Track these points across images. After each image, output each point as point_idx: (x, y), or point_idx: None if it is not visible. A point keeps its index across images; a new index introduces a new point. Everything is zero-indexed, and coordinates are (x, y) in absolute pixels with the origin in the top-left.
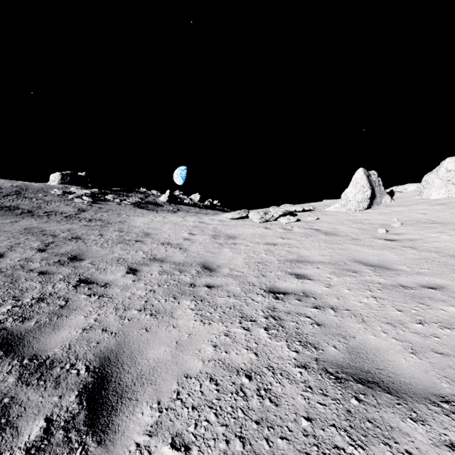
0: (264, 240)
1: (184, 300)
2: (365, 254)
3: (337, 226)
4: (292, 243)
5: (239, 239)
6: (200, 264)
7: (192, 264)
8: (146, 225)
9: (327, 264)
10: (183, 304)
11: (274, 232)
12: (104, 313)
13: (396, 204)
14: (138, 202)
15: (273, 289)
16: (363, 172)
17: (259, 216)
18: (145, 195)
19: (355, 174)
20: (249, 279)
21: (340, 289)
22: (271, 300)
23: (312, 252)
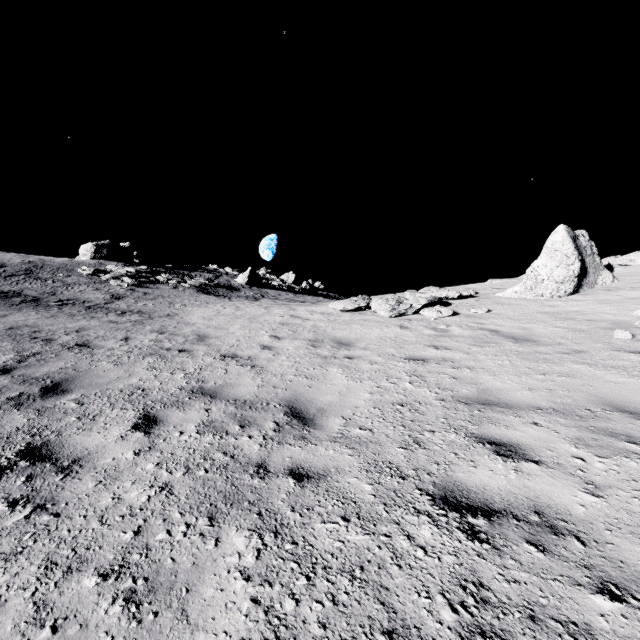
0: (403, 351)
1: (233, 528)
2: (624, 389)
3: (528, 324)
4: (457, 358)
5: (357, 347)
6: (284, 403)
7: (268, 405)
8: (205, 321)
9: (551, 412)
10: (226, 548)
11: (418, 334)
12: (2, 589)
13: (624, 285)
14: (204, 285)
15: (453, 494)
16: (566, 231)
17: (388, 306)
18: (215, 275)
19: (551, 235)
20: (389, 454)
21: (633, 505)
22: (461, 542)
23: (504, 379)
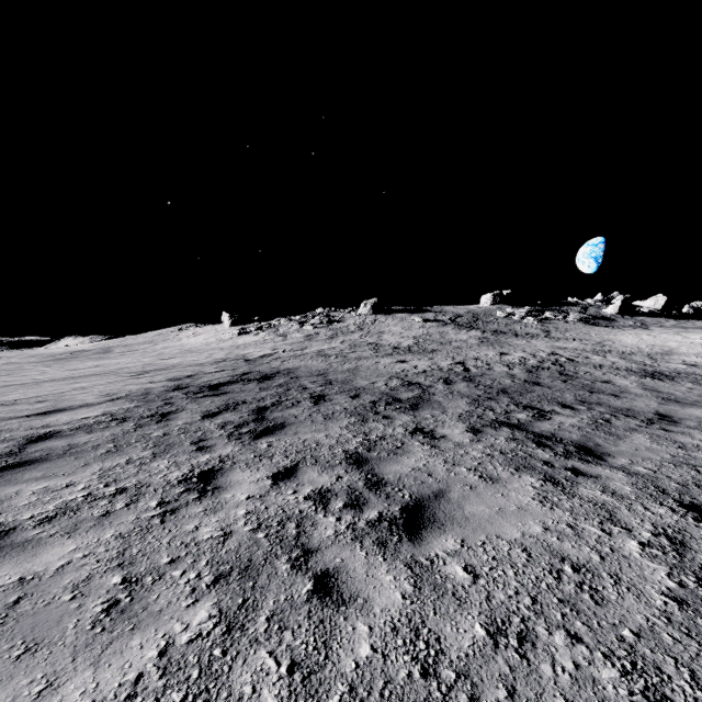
0: None
1: None
2: None
3: None
4: None
5: None
6: None
7: None
8: (644, 343)
9: None
10: None
11: None
12: None
13: None
14: (583, 318)
15: None
16: None
17: None
18: (582, 308)
19: None
20: None
21: None
22: None
23: None
